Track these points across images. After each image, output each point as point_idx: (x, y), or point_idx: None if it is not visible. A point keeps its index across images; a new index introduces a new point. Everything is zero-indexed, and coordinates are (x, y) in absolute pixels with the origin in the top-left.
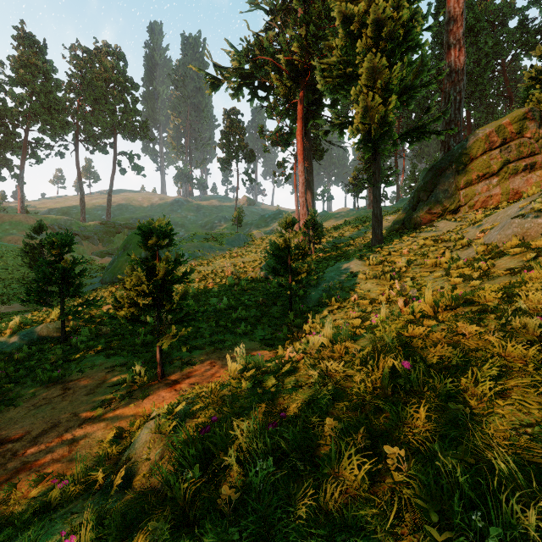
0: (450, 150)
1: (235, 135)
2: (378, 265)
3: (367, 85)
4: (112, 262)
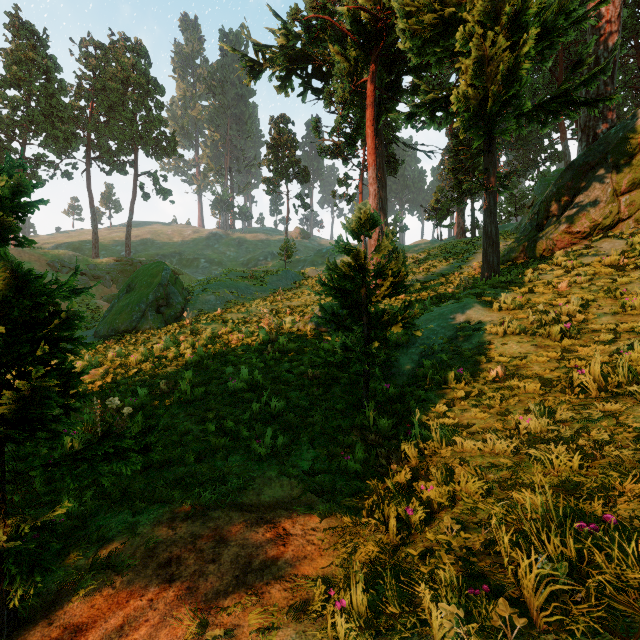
0: (596, 139)
1: (284, 149)
2: (516, 310)
3: (482, 26)
4: (110, 307)
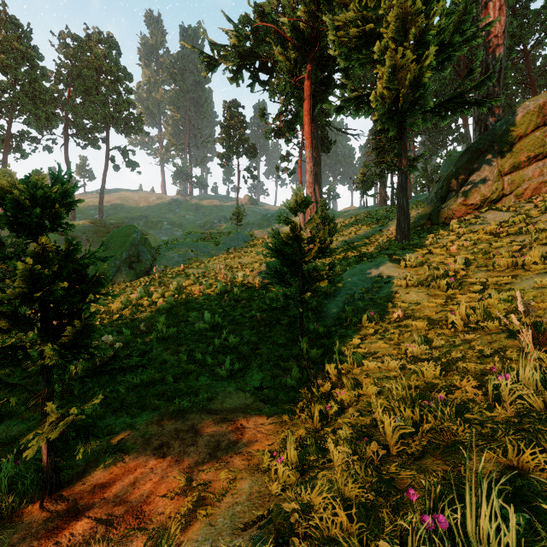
0: (487, 130)
1: (235, 129)
2: (418, 267)
3: (395, 41)
4: None
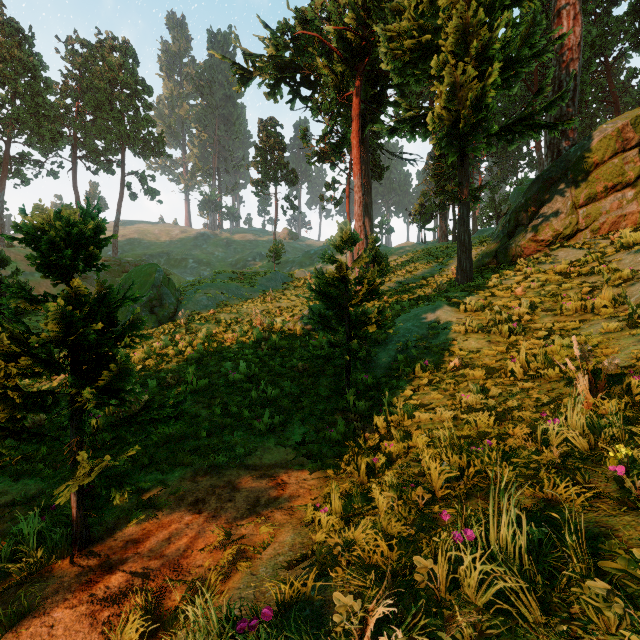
0: (560, 155)
1: (272, 152)
2: (479, 311)
3: (454, 56)
4: None
